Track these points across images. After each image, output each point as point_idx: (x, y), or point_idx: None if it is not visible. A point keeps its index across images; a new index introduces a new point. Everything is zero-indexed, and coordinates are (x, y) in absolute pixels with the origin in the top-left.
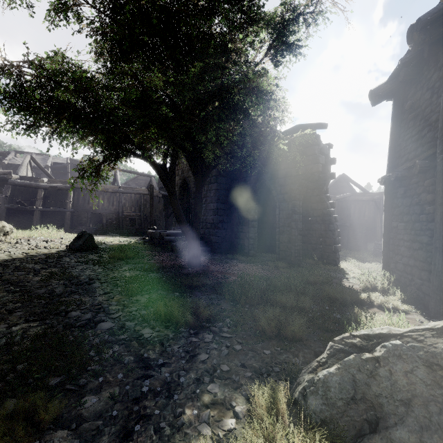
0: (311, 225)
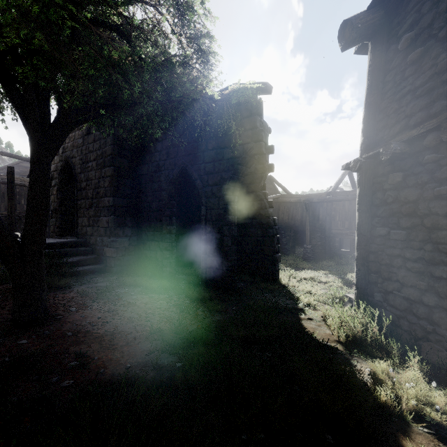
0: (246, 229)
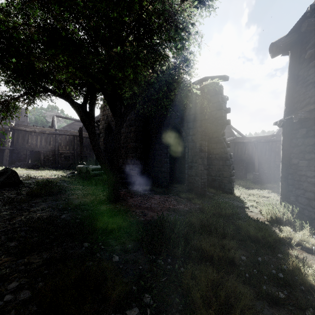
0: (212, 161)
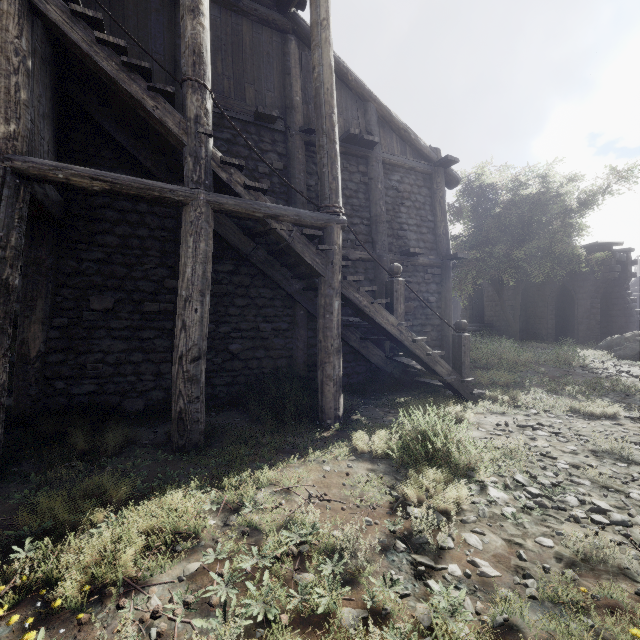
0: (611, 318)
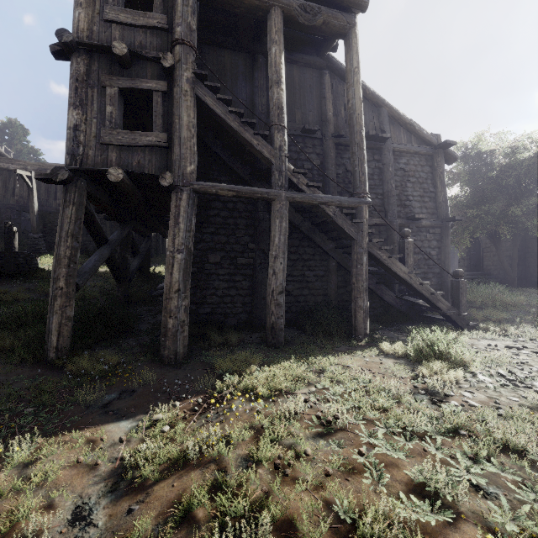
0: None
